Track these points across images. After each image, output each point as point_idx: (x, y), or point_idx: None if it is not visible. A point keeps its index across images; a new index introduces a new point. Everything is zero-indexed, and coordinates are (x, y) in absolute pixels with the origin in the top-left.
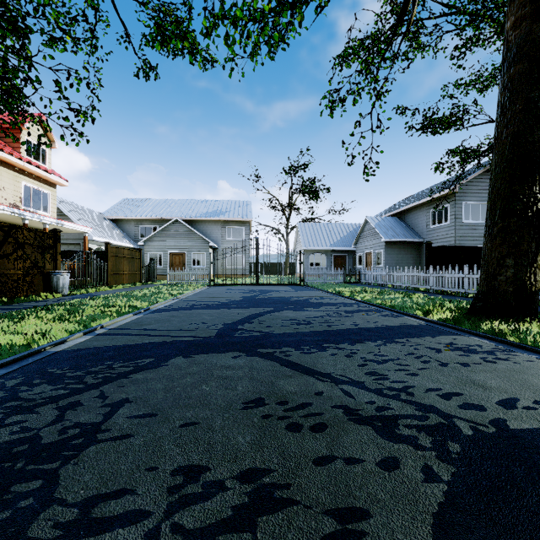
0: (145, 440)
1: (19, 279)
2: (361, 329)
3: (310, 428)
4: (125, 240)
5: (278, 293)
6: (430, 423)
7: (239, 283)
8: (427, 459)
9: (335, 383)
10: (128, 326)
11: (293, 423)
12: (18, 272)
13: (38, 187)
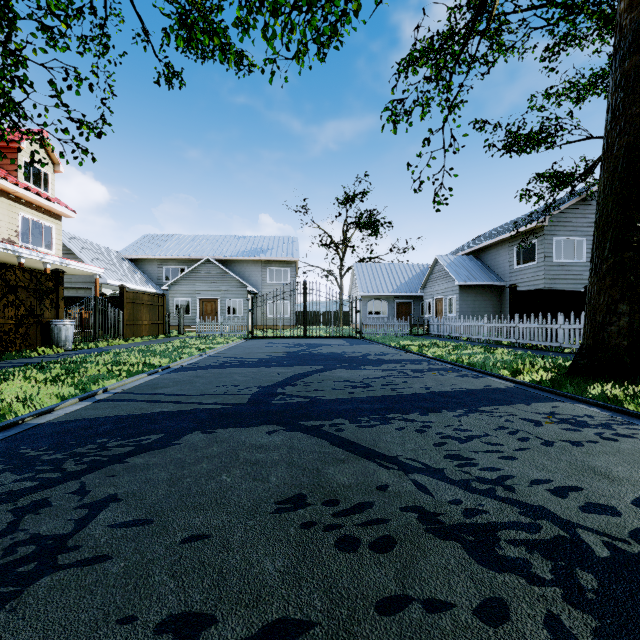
0: (127, 566)
1: (11, 330)
2: (434, 394)
3: (370, 545)
4: (146, 283)
5: (329, 347)
6: (545, 536)
7: (282, 336)
8: (550, 602)
9: (404, 471)
10: (139, 390)
11: (345, 536)
12: (8, 321)
13: (39, 219)
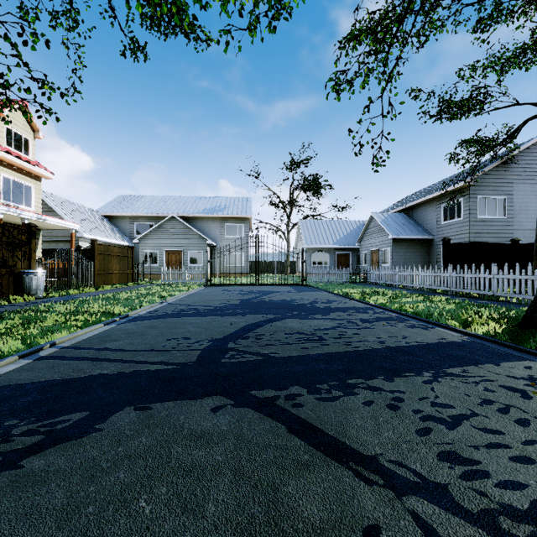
0: None
1: None
2: (391, 349)
3: None
4: (119, 237)
5: (279, 294)
6: None
7: (237, 283)
8: None
9: (394, 490)
10: (87, 344)
11: None
12: None
13: (20, 180)
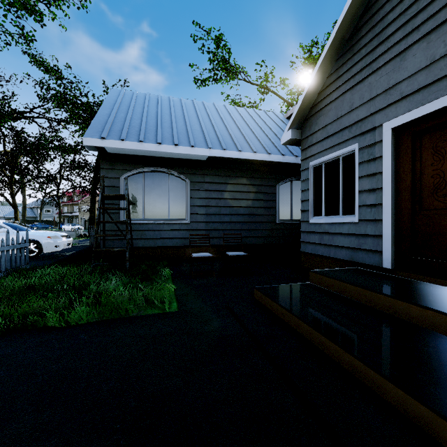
0: None
1: None
2: None
3: None
4: None
5: None
6: None
7: None
8: None
9: None
10: None
11: None
12: None
13: None
